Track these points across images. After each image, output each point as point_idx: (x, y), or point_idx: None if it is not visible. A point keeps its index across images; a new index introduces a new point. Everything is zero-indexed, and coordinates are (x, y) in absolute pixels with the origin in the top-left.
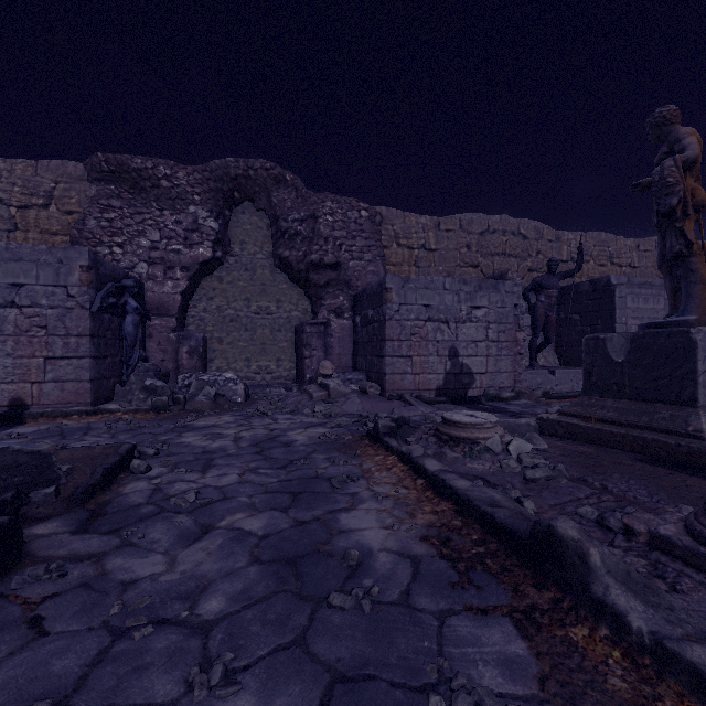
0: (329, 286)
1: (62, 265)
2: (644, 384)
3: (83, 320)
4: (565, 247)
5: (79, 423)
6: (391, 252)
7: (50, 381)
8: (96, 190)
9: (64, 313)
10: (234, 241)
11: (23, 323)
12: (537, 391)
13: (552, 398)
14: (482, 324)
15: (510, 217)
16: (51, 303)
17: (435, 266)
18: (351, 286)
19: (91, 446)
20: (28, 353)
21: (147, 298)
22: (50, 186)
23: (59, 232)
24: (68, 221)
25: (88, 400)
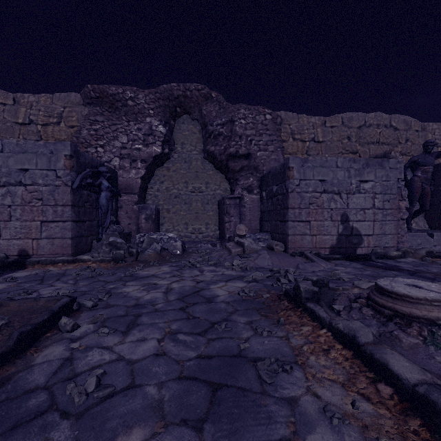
0: (242, 171)
1: (52, 155)
2: None
3: (66, 194)
4: (430, 135)
5: (60, 269)
6: (288, 144)
7: (44, 238)
8: (88, 110)
9: (54, 189)
10: (177, 142)
11: (27, 197)
12: (421, 250)
13: (435, 257)
14: (369, 195)
15: (383, 114)
16: (45, 182)
17: (322, 154)
18: (258, 170)
19: (37, 298)
20: (30, 218)
21: (119, 181)
22: (60, 110)
23: (65, 139)
24: (71, 132)
25: (70, 252)
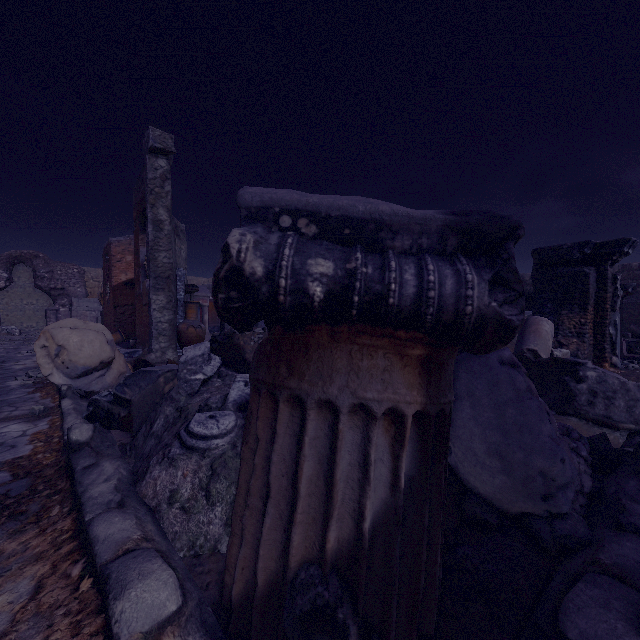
0: (60, 296)
1: None
2: None
3: None
4: None
5: None
6: (89, 283)
7: None
8: None
9: None
10: (15, 276)
11: None
12: None
13: None
14: None
15: None
16: None
17: None
18: (70, 296)
19: None
20: None
21: None
22: None
23: None
24: None
25: None
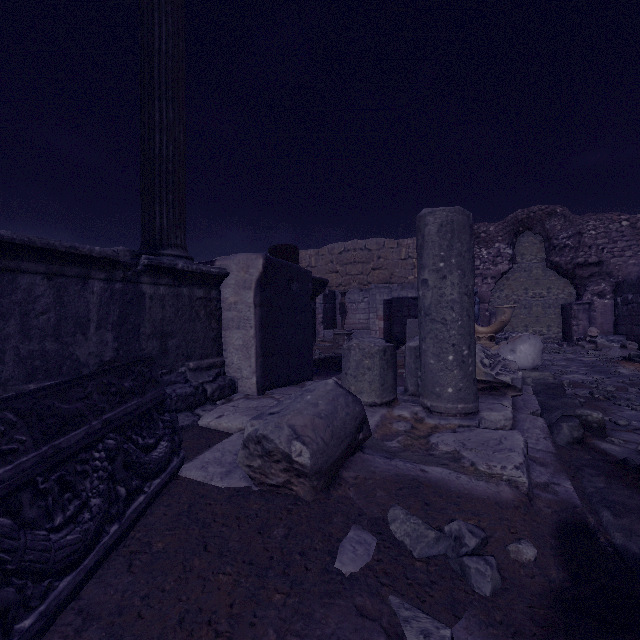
0: (591, 277)
1: None
2: None
3: None
4: None
5: None
6: None
7: None
8: None
9: None
10: (516, 254)
11: None
12: None
13: None
14: None
15: None
16: None
17: None
18: (612, 276)
19: None
20: None
21: None
22: None
23: None
24: None
25: None
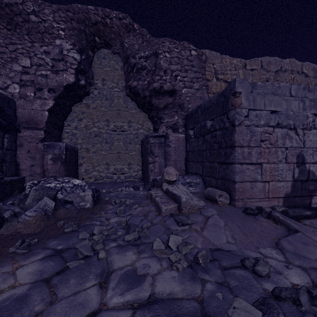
0: (166, 109)
1: None
2: None
3: None
4: None
5: None
6: (212, 83)
7: None
8: None
9: None
10: (97, 78)
11: None
12: None
13: None
14: None
15: (296, 60)
16: None
17: None
18: (183, 108)
19: None
20: None
21: (18, 113)
22: None
23: None
24: None
25: None
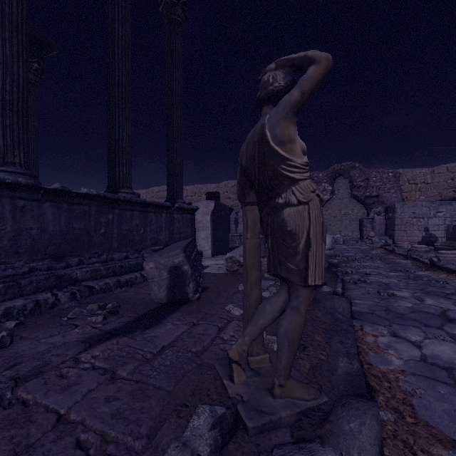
0: (374, 203)
1: None
2: (453, 237)
3: None
4: None
5: None
6: (404, 187)
7: None
8: None
9: None
10: (335, 189)
11: None
12: None
13: None
14: (442, 218)
15: None
16: None
17: (430, 190)
18: (384, 203)
19: None
20: None
21: None
22: None
23: None
24: None
25: None
